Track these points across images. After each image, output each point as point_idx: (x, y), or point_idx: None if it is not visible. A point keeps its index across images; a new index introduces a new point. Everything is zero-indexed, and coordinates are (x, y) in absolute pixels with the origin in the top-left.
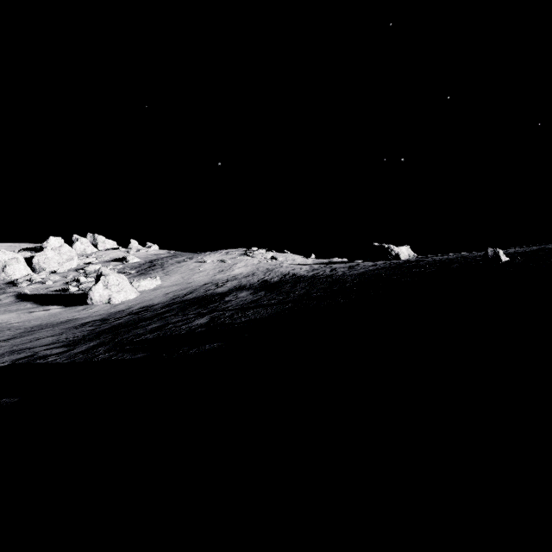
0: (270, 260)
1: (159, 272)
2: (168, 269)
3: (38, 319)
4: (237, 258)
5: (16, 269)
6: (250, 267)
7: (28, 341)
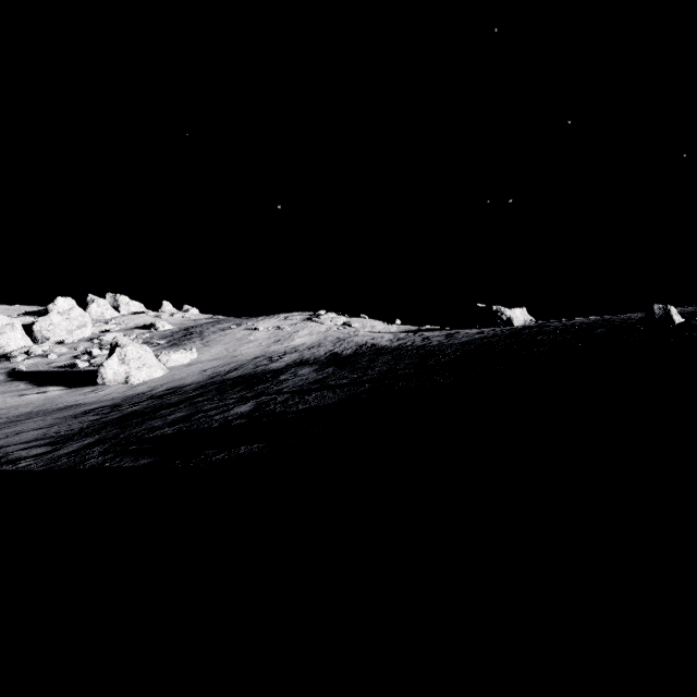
0: (342, 327)
1: (196, 342)
2: (208, 338)
3: (29, 405)
4: (299, 324)
5: (11, 339)
6: (316, 336)
7: (5, 435)
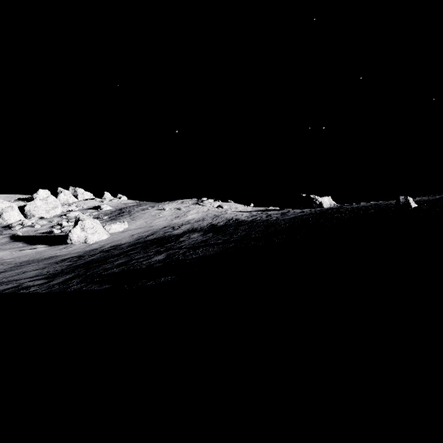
0: (217, 208)
1: (126, 217)
2: (134, 215)
3: (26, 256)
4: (190, 206)
5: (11, 215)
6: (201, 214)
7: (16, 274)
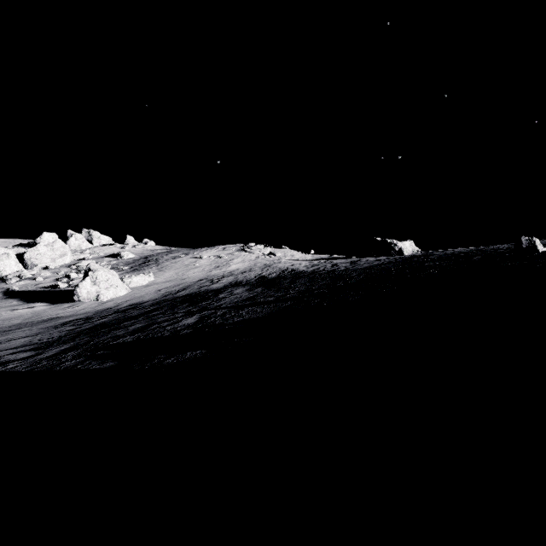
0: (268, 256)
1: (153, 267)
2: (163, 265)
3: (19, 317)
4: (234, 253)
5: (7, 265)
6: (247, 263)
7: None
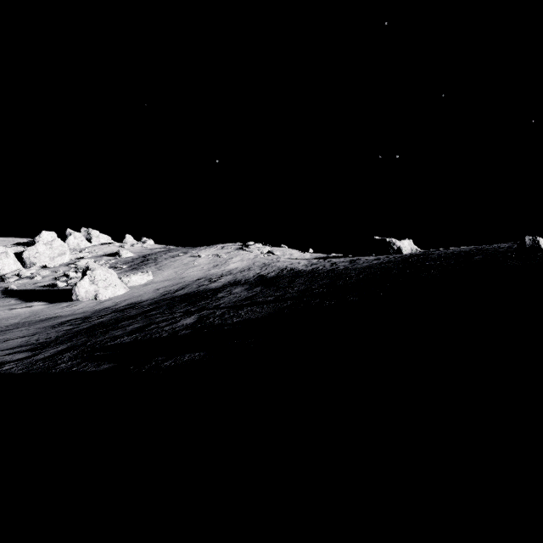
0: (267, 255)
1: (151, 266)
2: (161, 264)
3: (17, 317)
4: (233, 252)
5: (5, 264)
6: (246, 262)
7: None
